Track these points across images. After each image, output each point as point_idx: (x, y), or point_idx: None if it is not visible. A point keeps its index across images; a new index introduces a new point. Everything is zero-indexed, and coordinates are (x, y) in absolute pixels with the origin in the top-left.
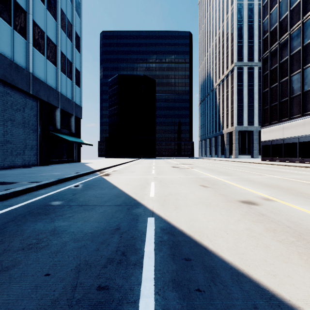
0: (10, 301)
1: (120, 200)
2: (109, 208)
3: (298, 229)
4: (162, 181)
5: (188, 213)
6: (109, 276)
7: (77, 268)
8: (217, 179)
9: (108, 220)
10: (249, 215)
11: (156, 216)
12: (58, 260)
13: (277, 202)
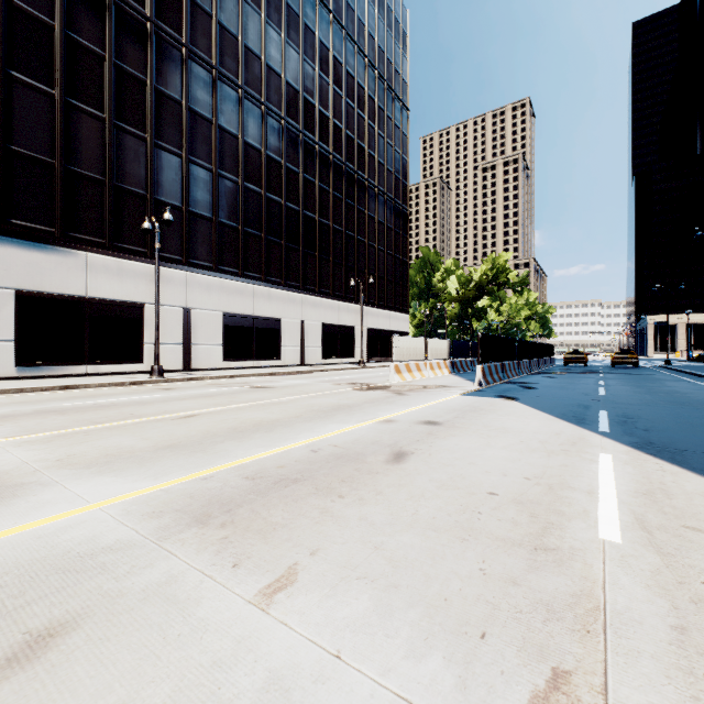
0: (681, 422)
1: (693, 458)
2: (696, 448)
3: (460, 412)
4: (531, 536)
5: (546, 427)
6: (629, 419)
7: (657, 423)
8: (228, 473)
9: (671, 437)
10: (474, 418)
11: (596, 431)
12: (680, 426)
13: (390, 418)
